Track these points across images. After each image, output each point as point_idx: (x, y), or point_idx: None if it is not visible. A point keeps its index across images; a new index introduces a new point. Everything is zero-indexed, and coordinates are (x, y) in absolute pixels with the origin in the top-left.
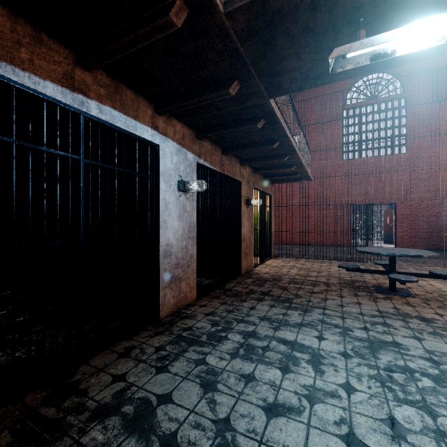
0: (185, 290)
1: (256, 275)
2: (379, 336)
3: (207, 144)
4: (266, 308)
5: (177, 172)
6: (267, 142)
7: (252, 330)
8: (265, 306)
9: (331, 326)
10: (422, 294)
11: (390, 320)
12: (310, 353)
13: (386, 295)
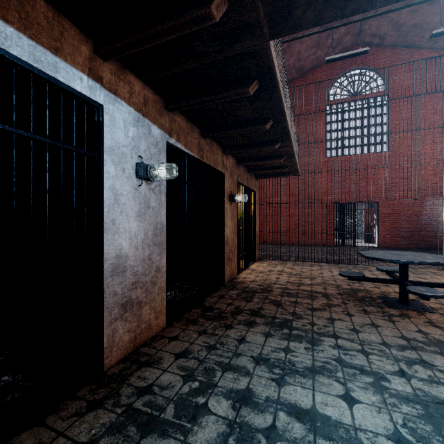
0: (148, 317)
1: (241, 284)
2: (429, 389)
3: (180, 119)
4: (260, 339)
5: (134, 150)
6: (257, 121)
7: (245, 386)
8: (257, 335)
9: (355, 371)
10: (439, 307)
11: (426, 354)
12: (344, 439)
13: (400, 310)
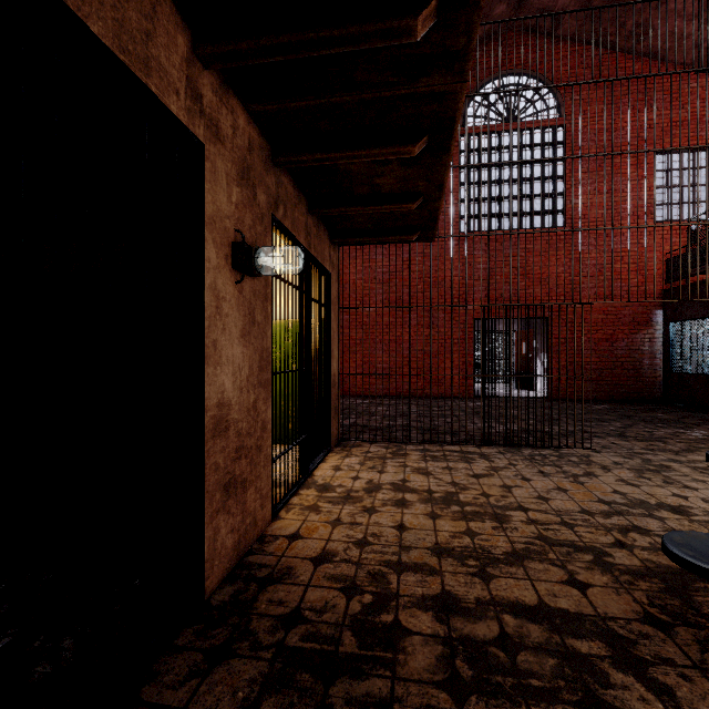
0: None
1: (277, 593)
2: None
3: None
4: None
5: None
6: None
7: None
8: None
9: None
10: None
11: None
12: None
13: None
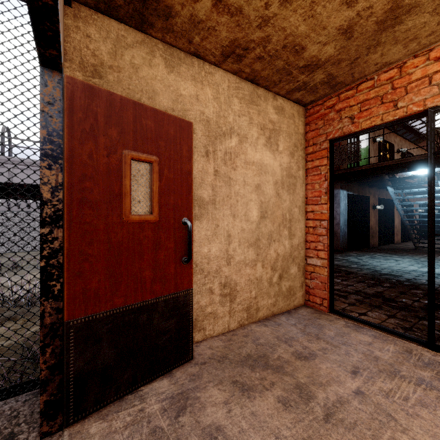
0: None
1: None
2: None
3: None
4: None
5: None
6: None
7: None
8: None
9: None
10: None
11: None
12: None
13: None
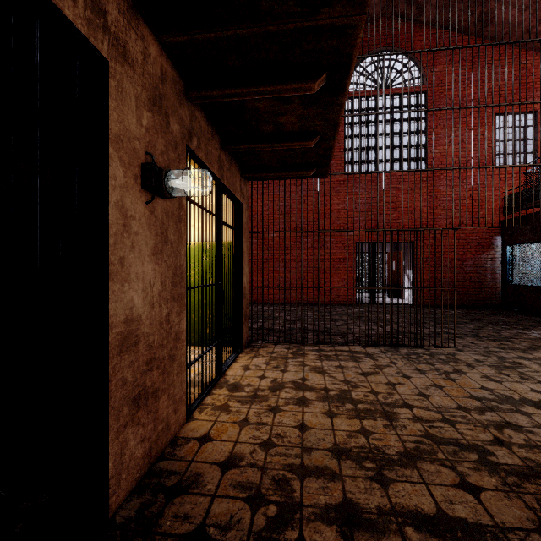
0: None
1: (183, 507)
2: None
3: None
4: None
5: None
6: None
7: None
8: None
9: None
10: None
11: None
12: None
13: None
